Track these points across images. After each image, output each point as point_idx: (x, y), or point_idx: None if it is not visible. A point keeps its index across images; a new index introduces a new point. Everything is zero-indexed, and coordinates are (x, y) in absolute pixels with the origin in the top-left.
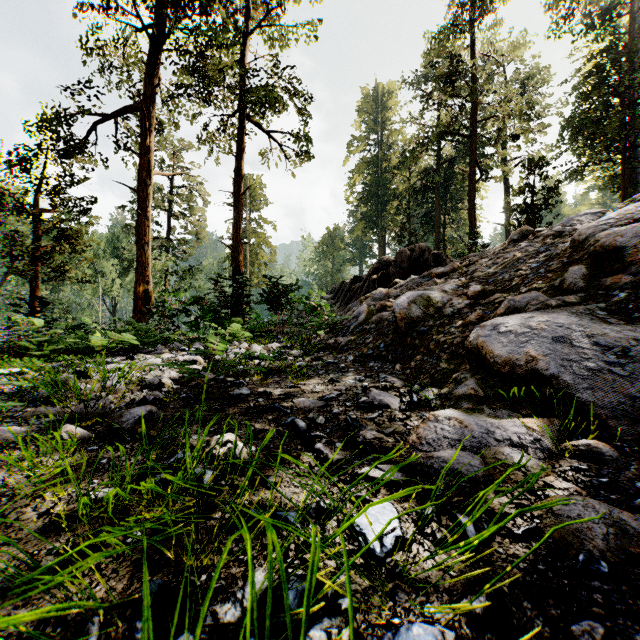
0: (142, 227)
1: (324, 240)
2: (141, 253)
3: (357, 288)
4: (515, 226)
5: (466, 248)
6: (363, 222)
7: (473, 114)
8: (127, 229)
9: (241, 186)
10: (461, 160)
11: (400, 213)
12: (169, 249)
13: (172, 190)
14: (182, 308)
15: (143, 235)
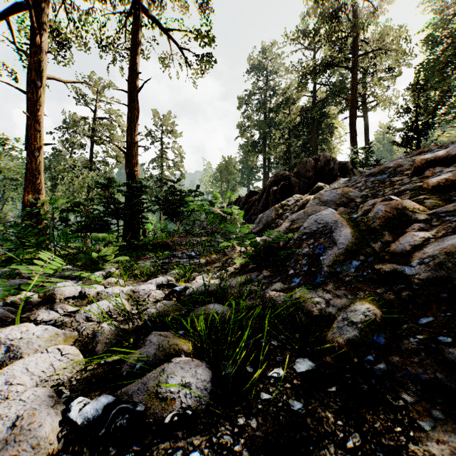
0: (32, 131)
1: (220, 166)
2: (31, 159)
3: (254, 201)
4: (400, 143)
5: (359, 162)
6: (252, 151)
7: (354, 48)
8: (59, 154)
9: (136, 84)
10: (330, 102)
11: (283, 143)
12: (91, 169)
13: (94, 119)
14: (60, 218)
15: (33, 140)
